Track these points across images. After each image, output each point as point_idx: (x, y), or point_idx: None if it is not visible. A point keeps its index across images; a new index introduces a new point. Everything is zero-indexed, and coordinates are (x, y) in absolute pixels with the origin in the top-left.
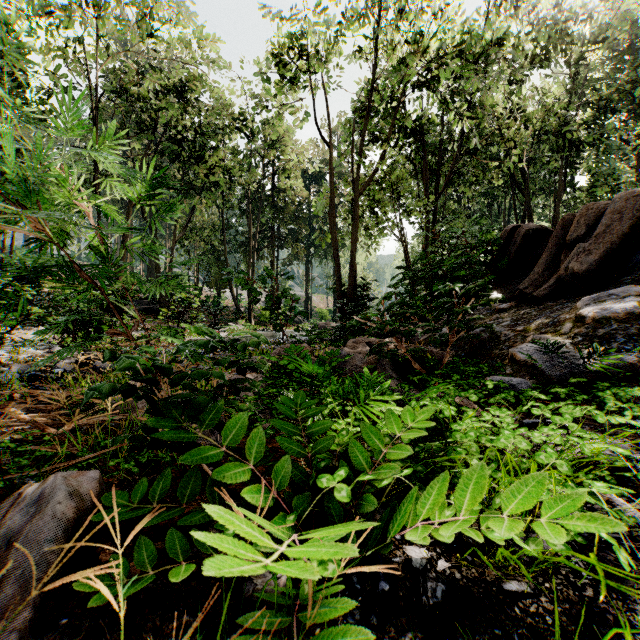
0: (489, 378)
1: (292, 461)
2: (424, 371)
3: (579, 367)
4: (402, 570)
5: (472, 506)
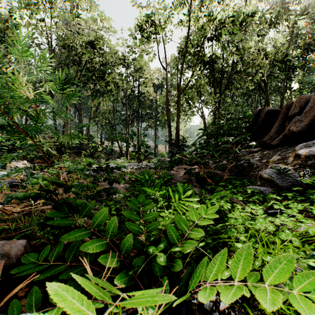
0: (248, 187)
1: (134, 236)
2: (213, 183)
3: (297, 181)
4: (197, 309)
5: (243, 275)
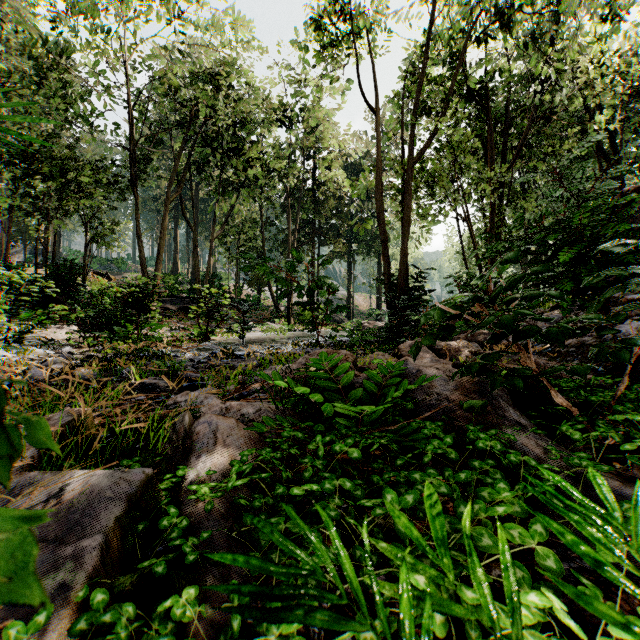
0: None
1: None
2: (576, 409)
3: None
4: None
5: None
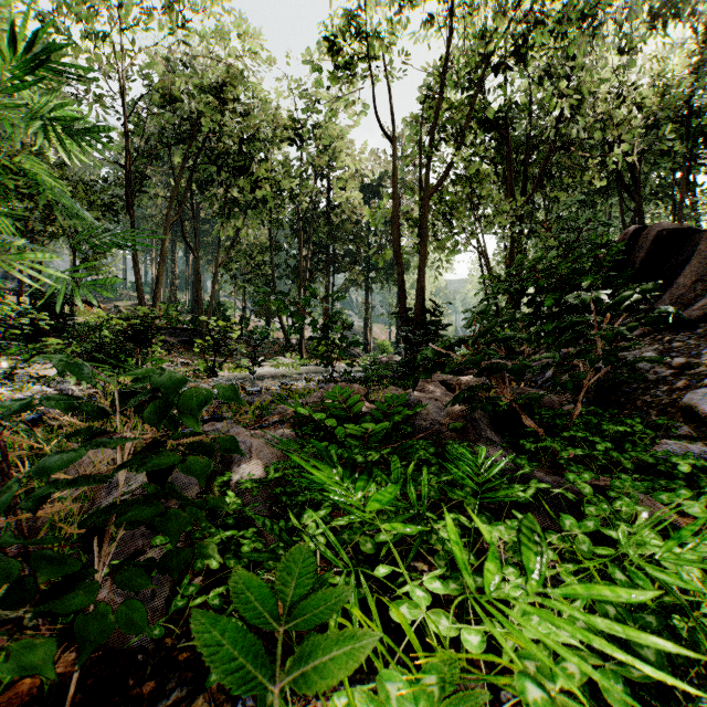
0: (659, 446)
1: None
2: (541, 430)
3: None
4: None
5: None
